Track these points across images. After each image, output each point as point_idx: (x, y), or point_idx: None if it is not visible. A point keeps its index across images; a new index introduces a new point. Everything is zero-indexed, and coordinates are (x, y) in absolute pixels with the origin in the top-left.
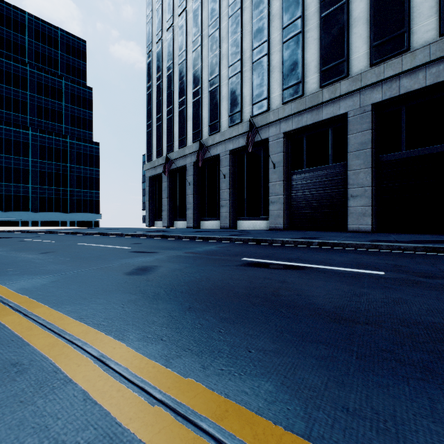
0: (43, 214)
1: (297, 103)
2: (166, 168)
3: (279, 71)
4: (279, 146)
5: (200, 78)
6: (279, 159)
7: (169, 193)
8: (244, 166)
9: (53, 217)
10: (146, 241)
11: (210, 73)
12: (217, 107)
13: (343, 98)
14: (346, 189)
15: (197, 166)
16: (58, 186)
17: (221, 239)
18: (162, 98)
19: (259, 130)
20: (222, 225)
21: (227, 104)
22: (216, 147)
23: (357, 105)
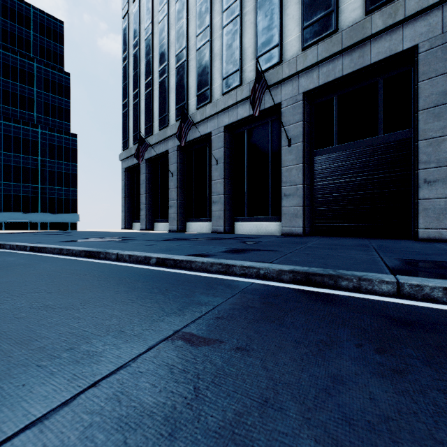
0: (8, 215)
1: (327, 44)
2: (140, 152)
3: (297, 3)
4: (297, 112)
5: (186, 35)
6: (298, 131)
7: (148, 187)
8: (244, 147)
9: (20, 218)
10: (16, 272)
11: (198, 25)
12: (207, 70)
13: (409, 23)
14: (408, 171)
15: (182, 152)
16: (27, 183)
17: (207, 267)
18: (140, 70)
19: (266, 93)
20: (214, 228)
21: (221, 63)
22: (205, 123)
23: (437, 29)
